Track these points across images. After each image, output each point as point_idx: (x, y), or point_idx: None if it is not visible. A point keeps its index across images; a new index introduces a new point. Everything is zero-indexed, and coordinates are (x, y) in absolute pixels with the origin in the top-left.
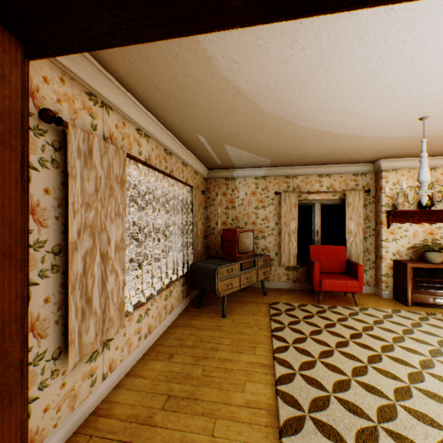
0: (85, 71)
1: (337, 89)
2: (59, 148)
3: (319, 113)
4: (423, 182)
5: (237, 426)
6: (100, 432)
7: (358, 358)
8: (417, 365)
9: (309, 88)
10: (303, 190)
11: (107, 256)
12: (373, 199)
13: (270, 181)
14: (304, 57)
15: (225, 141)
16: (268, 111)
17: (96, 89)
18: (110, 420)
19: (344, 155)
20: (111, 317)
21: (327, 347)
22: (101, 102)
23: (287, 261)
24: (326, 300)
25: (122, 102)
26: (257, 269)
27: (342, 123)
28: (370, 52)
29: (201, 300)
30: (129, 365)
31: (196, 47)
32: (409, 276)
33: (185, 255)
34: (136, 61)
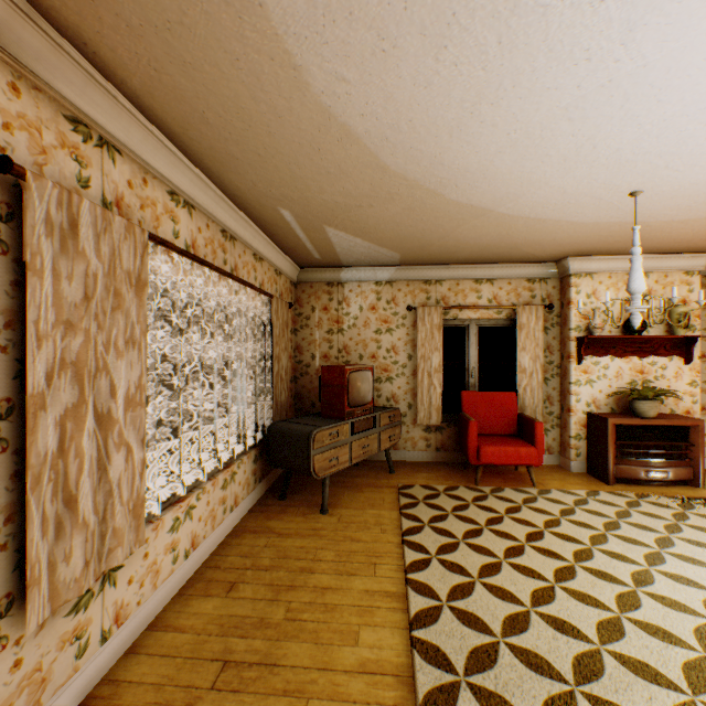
0: (64, 76)
1: (509, 138)
2: (7, 216)
3: (479, 177)
4: (635, 293)
5: None
6: None
7: (540, 573)
8: (628, 580)
9: (464, 135)
10: (452, 303)
11: (110, 418)
12: (557, 318)
13: (399, 288)
14: (458, 78)
15: (327, 220)
16: (398, 170)
17: (87, 113)
18: None
19: (515, 249)
20: (118, 528)
21: (492, 557)
22: (98, 138)
23: (427, 417)
24: (487, 479)
25: (141, 140)
26: (378, 432)
27: (515, 196)
28: (564, 77)
29: (287, 486)
30: (154, 609)
31: (273, 46)
32: (611, 438)
33: (259, 409)
34: (162, 65)
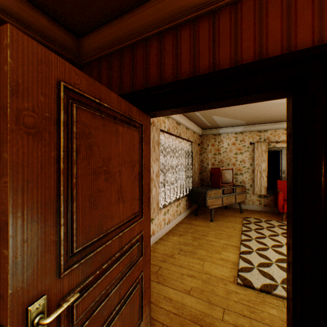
0: None
1: None
2: None
3: None
4: None
5: (215, 265)
6: (151, 256)
7: None
8: None
9: None
10: (272, 140)
11: (152, 179)
12: None
13: (246, 135)
14: None
15: (212, 114)
16: None
17: None
18: (155, 253)
19: None
20: (154, 207)
21: (279, 243)
22: None
23: (259, 191)
24: None
25: None
26: (235, 194)
27: None
28: None
29: (197, 211)
30: (160, 235)
31: None
32: None
33: (187, 183)
34: None
